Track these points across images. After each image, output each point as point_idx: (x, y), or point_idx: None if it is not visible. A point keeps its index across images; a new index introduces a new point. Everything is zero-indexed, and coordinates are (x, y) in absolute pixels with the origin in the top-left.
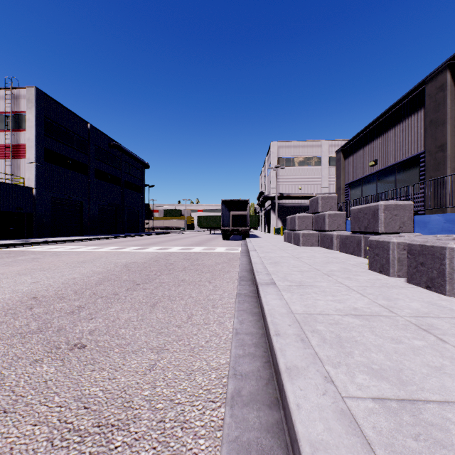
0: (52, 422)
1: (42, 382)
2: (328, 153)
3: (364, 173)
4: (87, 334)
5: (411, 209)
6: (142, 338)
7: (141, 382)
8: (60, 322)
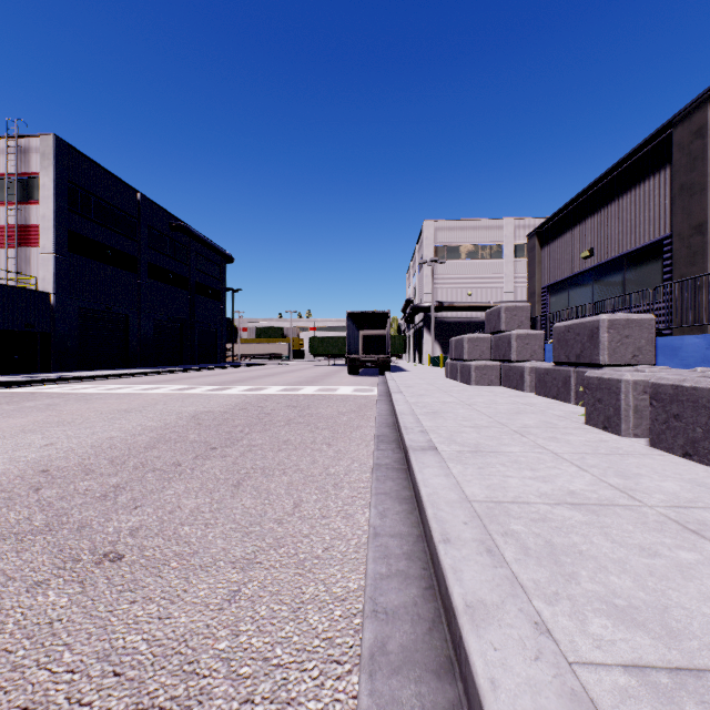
0: (56, 703)
1: (44, 625)
2: (513, 239)
3: (572, 269)
4: (126, 535)
5: (652, 327)
6: (218, 543)
7: (215, 624)
8: (84, 514)
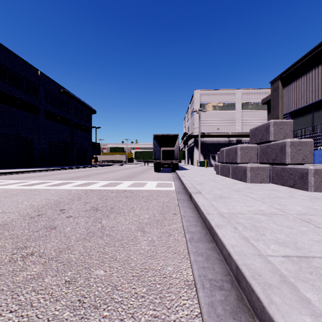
0: None
1: None
2: (241, 100)
3: (319, 95)
4: None
5: None
6: None
7: None
8: None
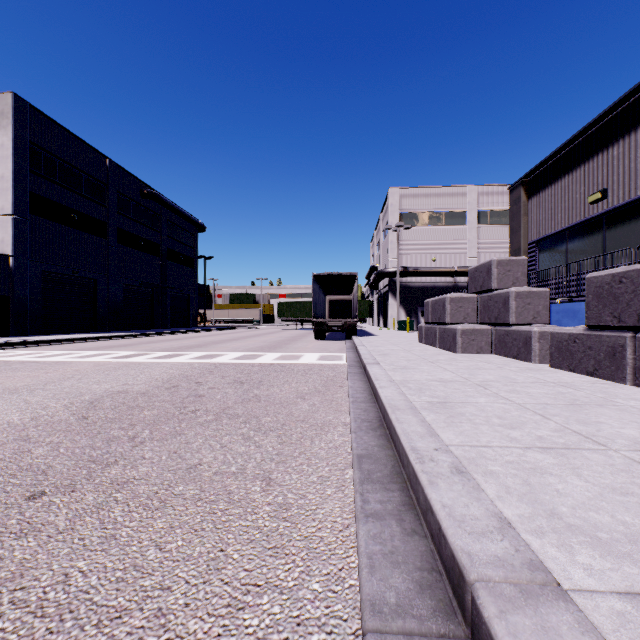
0: None
1: None
2: (476, 206)
3: (574, 217)
4: None
5: None
6: None
7: None
8: None
